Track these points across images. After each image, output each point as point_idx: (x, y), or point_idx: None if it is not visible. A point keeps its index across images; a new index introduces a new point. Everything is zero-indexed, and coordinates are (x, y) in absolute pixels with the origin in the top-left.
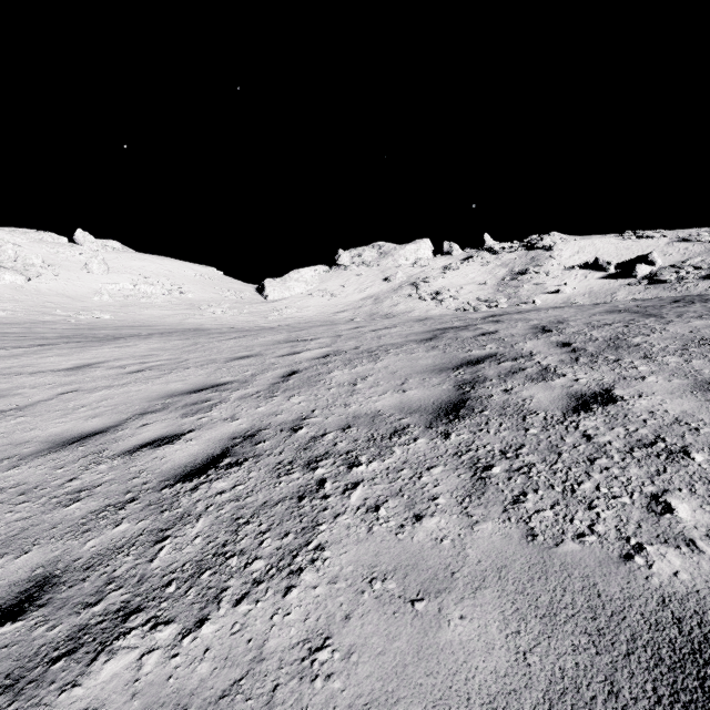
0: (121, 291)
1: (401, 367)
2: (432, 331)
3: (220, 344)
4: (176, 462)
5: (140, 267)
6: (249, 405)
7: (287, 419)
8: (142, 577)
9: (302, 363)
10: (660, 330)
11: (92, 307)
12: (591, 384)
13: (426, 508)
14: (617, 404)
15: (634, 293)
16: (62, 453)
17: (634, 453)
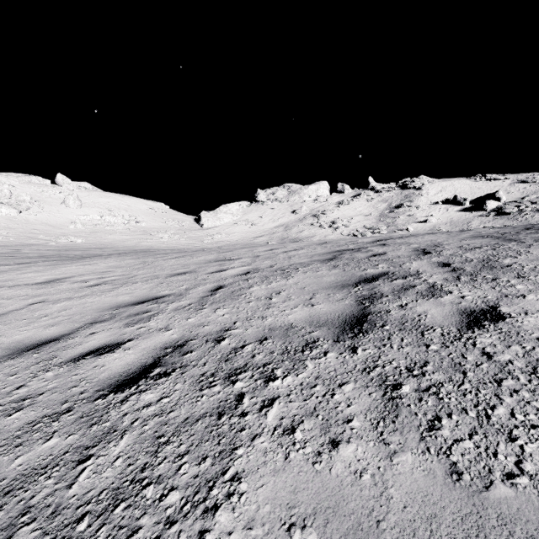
0: (91, 221)
1: (308, 284)
2: (331, 252)
3: (163, 262)
4: (113, 370)
5: (105, 203)
6: (181, 316)
7: (212, 330)
8: (57, 507)
9: (227, 279)
10: (525, 252)
11: (68, 233)
12: (477, 301)
13: (341, 432)
14: (506, 321)
15: (484, 222)
16: (18, 359)
17: (538, 374)
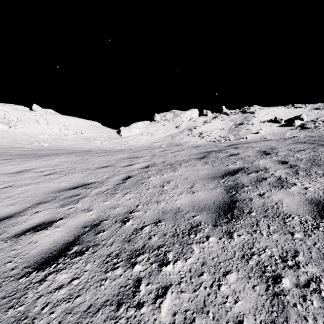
0: (53, 132)
1: (189, 175)
2: (202, 153)
3: (94, 159)
4: (42, 247)
5: (62, 122)
6: (100, 199)
7: (121, 212)
8: None
9: (134, 171)
10: None
11: (39, 140)
12: (319, 192)
13: None
14: None
15: (294, 133)
16: None
17: None
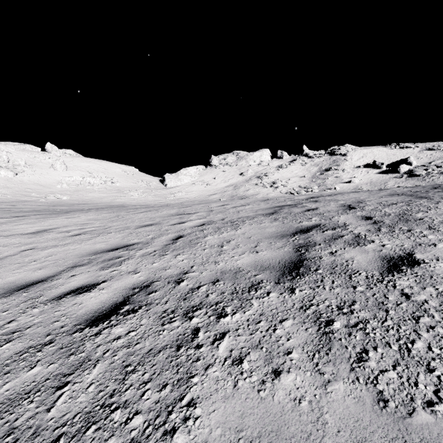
0: (74, 181)
1: (253, 234)
2: (273, 207)
3: (133, 216)
4: (89, 307)
5: (86, 167)
6: (147, 261)
7: (173, 273)
8: (37, 429)
9: (186, 230)
10: (434, 208)
11: (56, 192)
12: (396, 249)
13: (282, 363)
14: (421, 266)
15: (398, 182)
16: (10, 298)
17: None
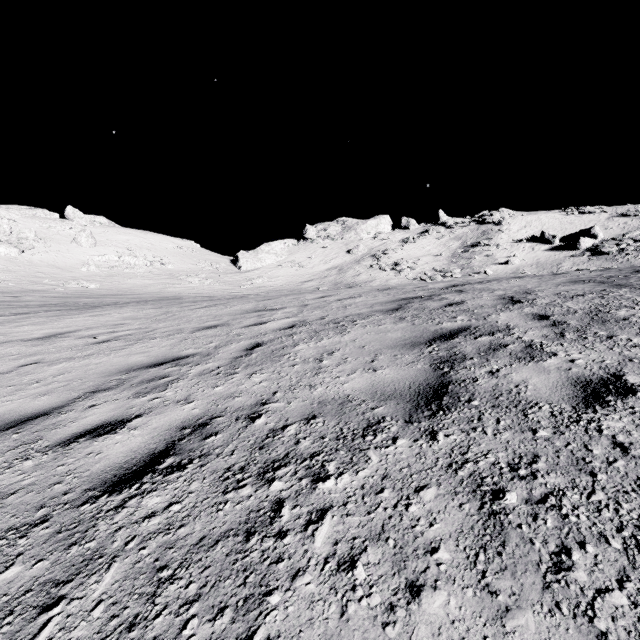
0: (107, 262)
1: (369, 341)
2: (396, 300)
3: (190, 313)
4: (111, 460)
5: (125, 241)
6: (206, 383)
7: (245, 404)
8: None
9: (267, 334)
10: None
11: (80, 277)
12: (593, 367)
13: (423, 570)
14: (638, 396)
15: (578, 264)
16: None
17: None
